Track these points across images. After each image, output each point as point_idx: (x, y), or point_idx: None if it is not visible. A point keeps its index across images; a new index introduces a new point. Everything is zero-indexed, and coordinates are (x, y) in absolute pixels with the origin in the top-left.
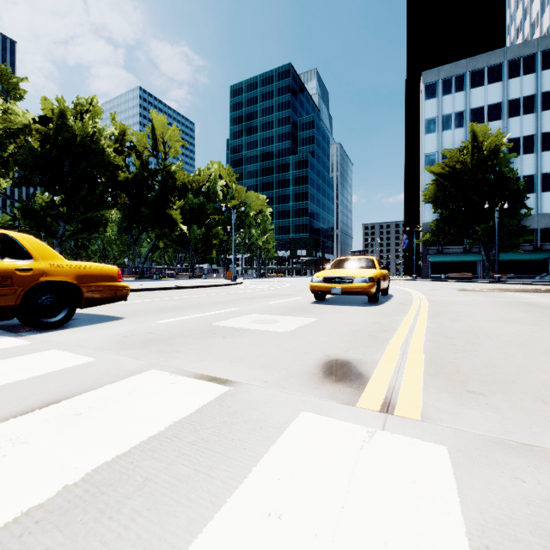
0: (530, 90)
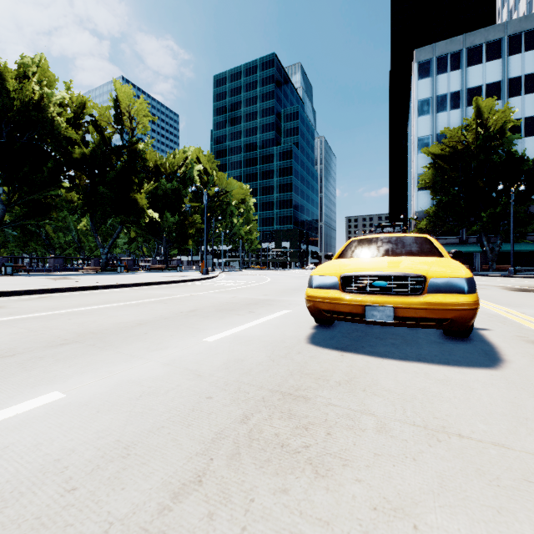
0: (532, 68)
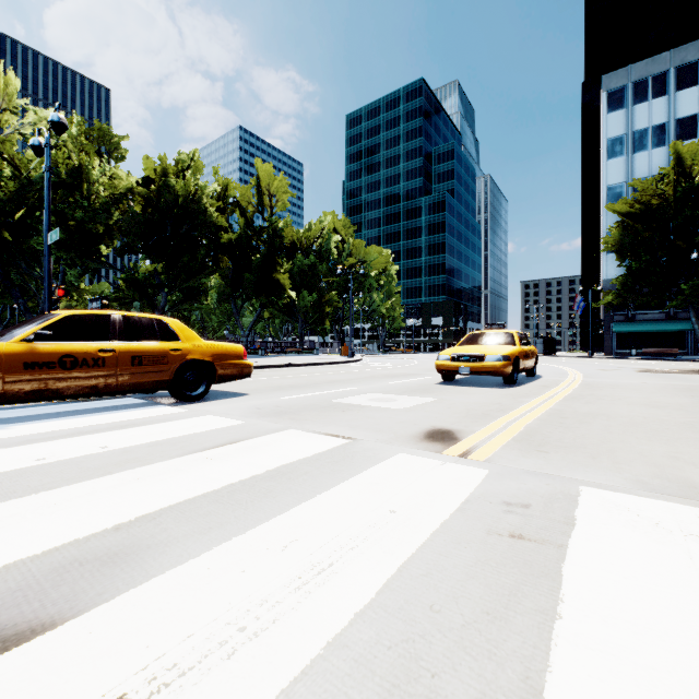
0: None
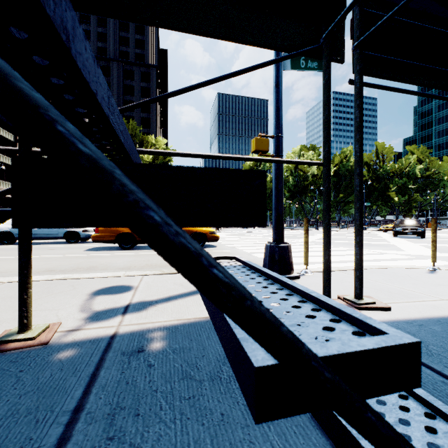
0: None
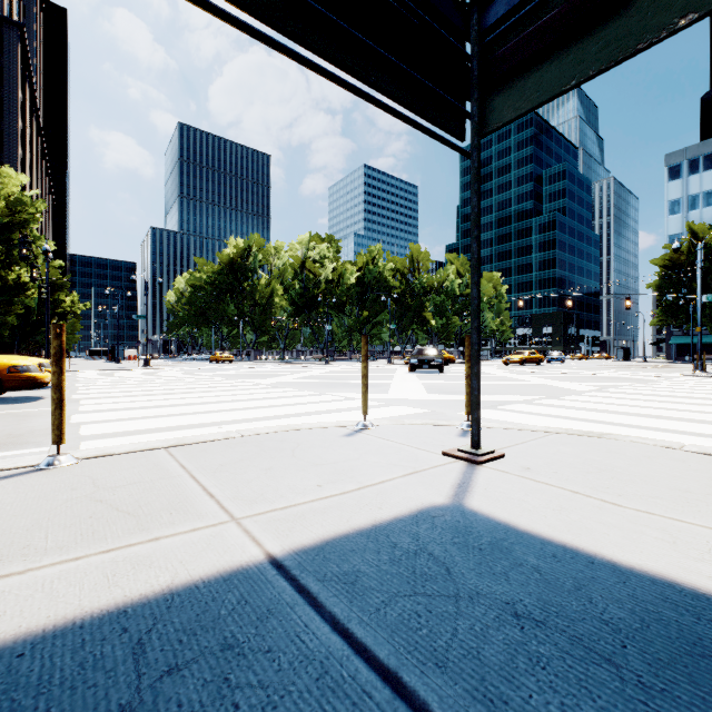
0: None
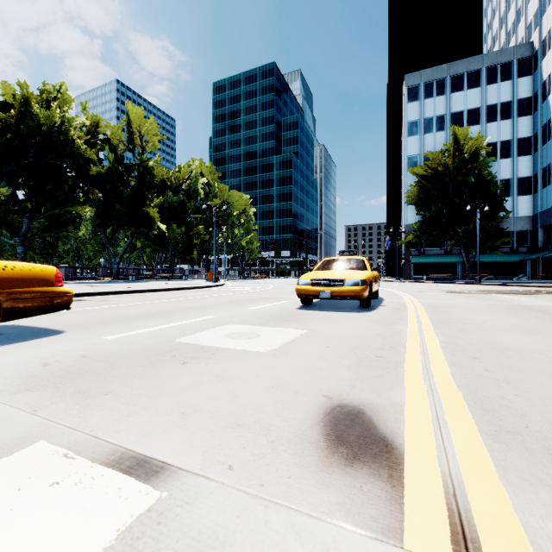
0: (507, 97)
